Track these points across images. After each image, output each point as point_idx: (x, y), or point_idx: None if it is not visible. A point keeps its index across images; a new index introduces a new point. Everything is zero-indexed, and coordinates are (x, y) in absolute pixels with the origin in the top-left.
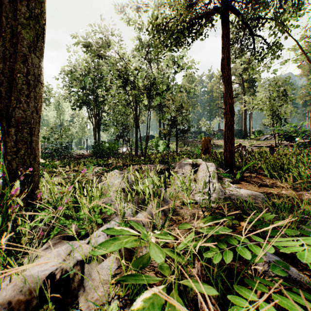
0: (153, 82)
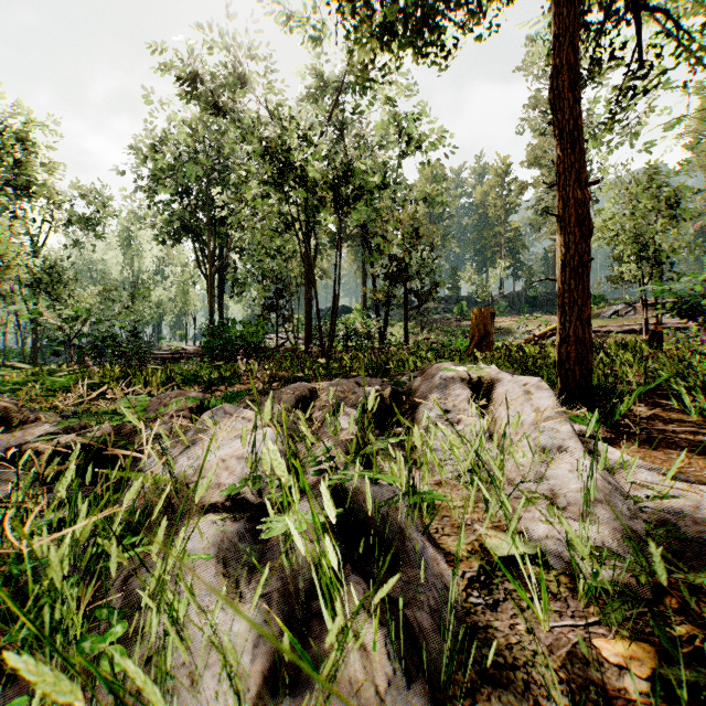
0: (349, 170)
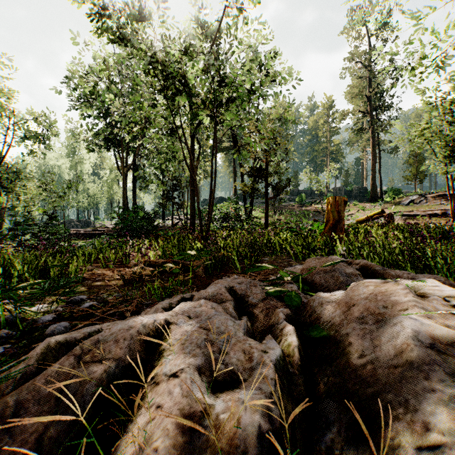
0: (224, 80)
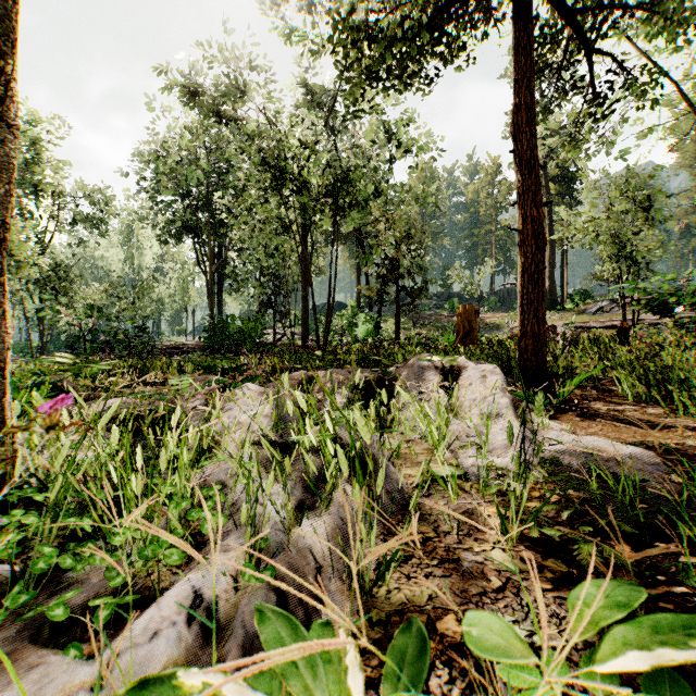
0: (343, 178)
